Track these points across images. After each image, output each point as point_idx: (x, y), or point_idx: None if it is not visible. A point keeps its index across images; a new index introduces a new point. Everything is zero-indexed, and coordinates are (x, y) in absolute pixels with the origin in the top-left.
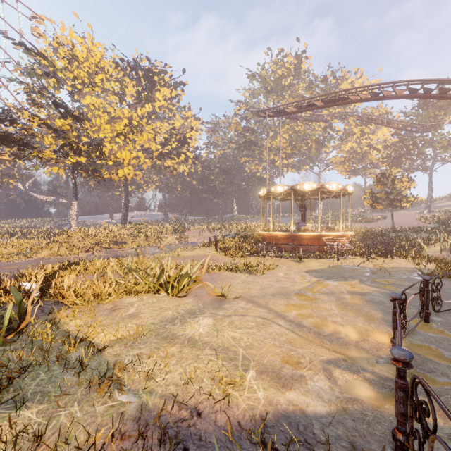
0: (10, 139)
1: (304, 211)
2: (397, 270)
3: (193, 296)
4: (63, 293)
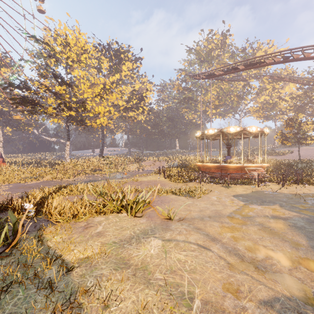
0: (26, 100)
1: (229, 147)
2: (310, 196)
3: (146, 216)
4: (51, 212)
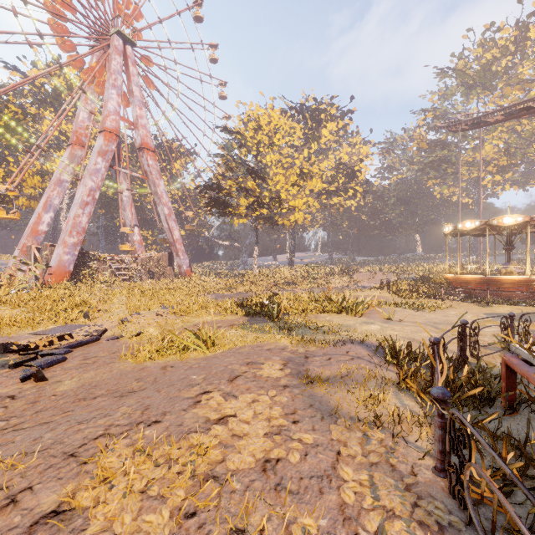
0: (219, 202)
1: (509, 249)
2: None
3: (366, 317)
4: (285, 307)
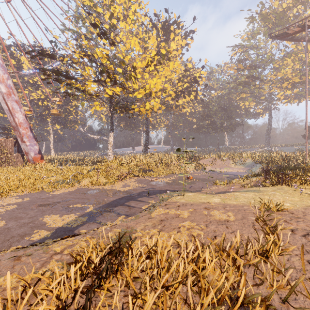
0: (59, 73)
1: None
2: None
3: None
4: None
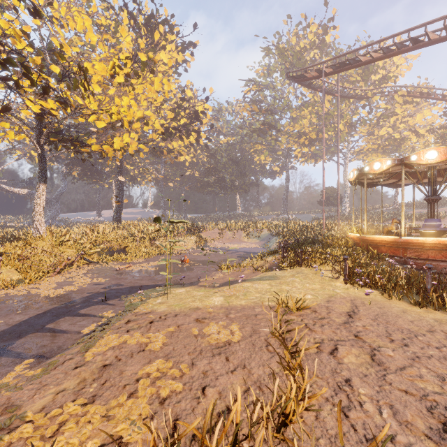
0: None
1: (437, 200)
2: None
3: None
4: None
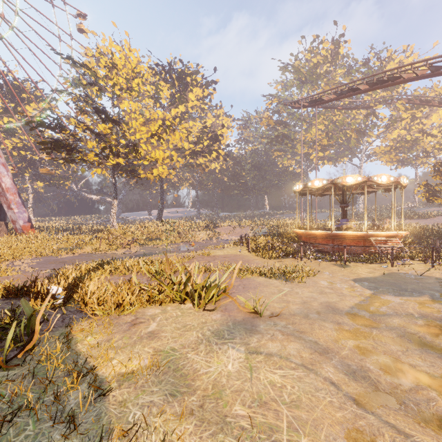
0: (60, 145)
1: (345, 207)
2: None
3: (222, 310)
4: (86, 300)
